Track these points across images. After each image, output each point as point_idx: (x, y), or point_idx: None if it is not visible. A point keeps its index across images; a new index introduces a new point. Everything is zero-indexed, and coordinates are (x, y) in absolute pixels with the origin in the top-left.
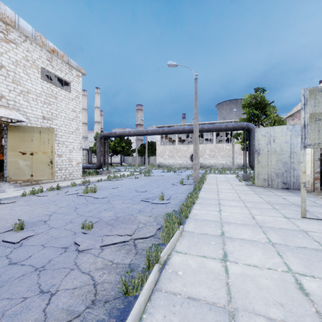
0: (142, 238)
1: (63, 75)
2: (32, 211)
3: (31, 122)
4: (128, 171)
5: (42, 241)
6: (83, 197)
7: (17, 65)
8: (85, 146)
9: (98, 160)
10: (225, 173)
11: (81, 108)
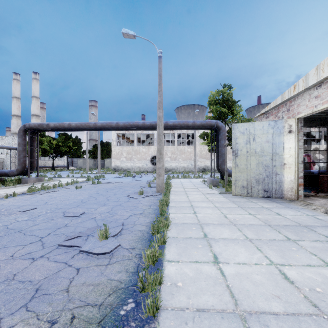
0: None
1: None
2: None
3: None
4: (72, 177)
5: None
6: None
7: None
8: (14, 145)
9: (20, 163)
10: (189, 177)
11: None
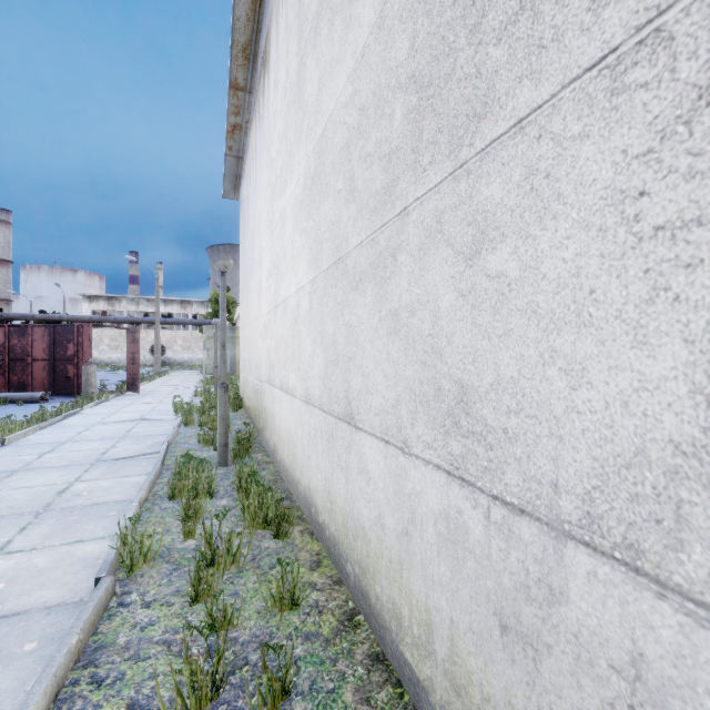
0: None
1: None
2: None
3: None
4: None
5: None
6: None
7: None
8: None
9: None
10: (197, 369)
11: None
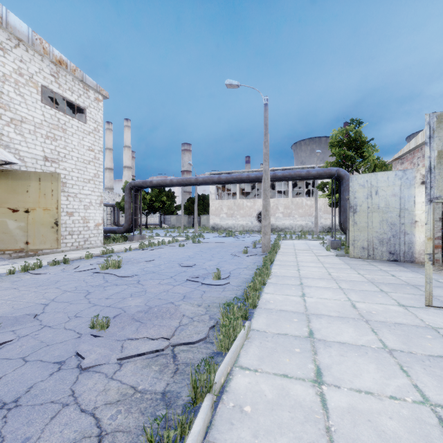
0: (186, 343)
1: (75, 98)
2: (19, 297)
3: (27, 164)
4: (170, 236)
5: (24, 351)
6: (101, 275)
7: (6, 81)
8: (110, 201)
9: (127, 221)
10: (306, 238)
11: (101, 146)
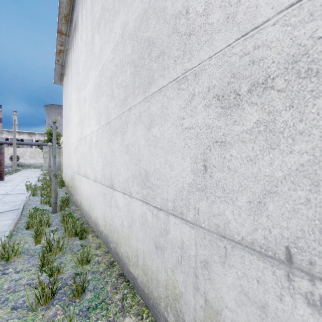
0: None
1: None
2: None
3: None
4: None
5: None
6: None
7: None
8: None
9: None
10: (39, 168)
11: None
